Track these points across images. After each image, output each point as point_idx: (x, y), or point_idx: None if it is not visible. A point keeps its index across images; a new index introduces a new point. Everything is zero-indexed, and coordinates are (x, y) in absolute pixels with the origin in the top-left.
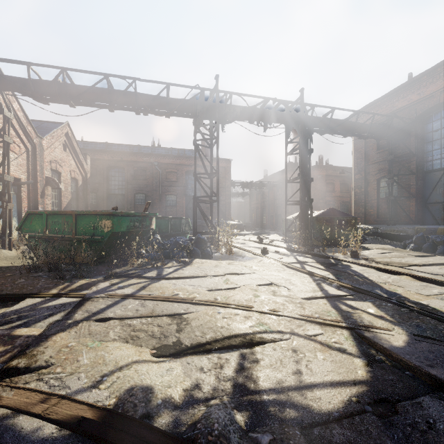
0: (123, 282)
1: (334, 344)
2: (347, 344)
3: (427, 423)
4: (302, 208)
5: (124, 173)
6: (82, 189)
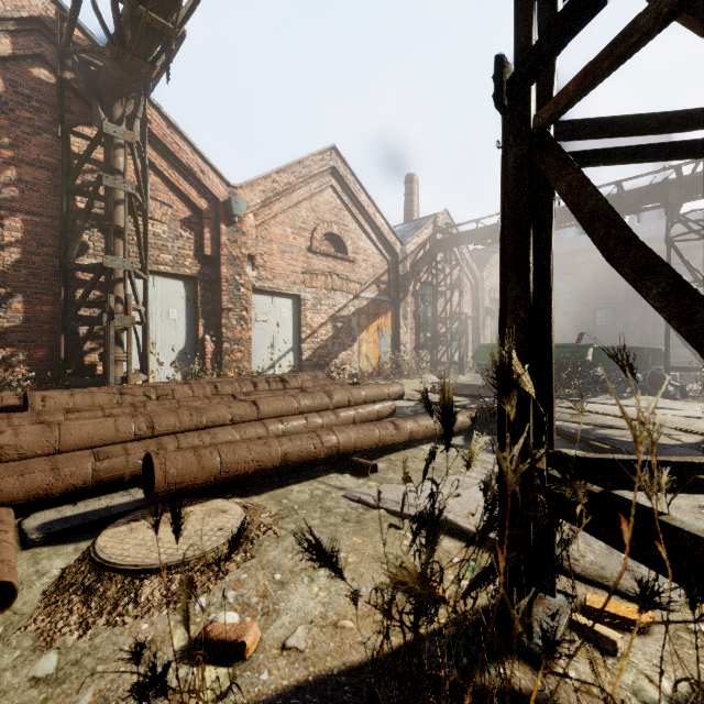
0: None
1: (677, 438)
2: (690, 440)
3: (665, 448)
4: None
5: (577, 281)
6: None
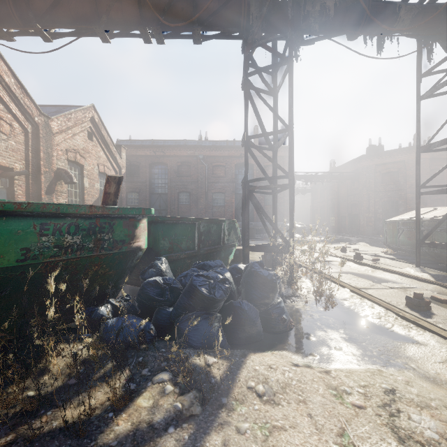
0: None
1: None
2: None
3: None
4: None
5: (167, 169)
6: None
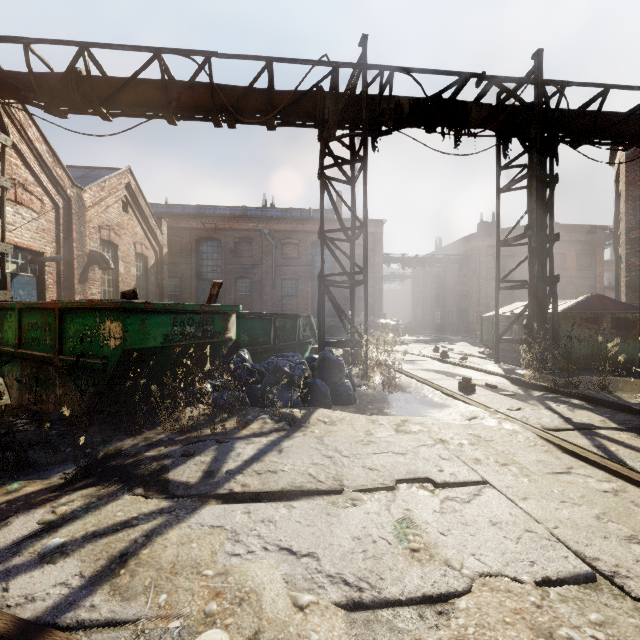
0: (88, 511)
1: None
2: None
3: None
4: (539, 294)
5: (221, 247)
6: (154, 271)
